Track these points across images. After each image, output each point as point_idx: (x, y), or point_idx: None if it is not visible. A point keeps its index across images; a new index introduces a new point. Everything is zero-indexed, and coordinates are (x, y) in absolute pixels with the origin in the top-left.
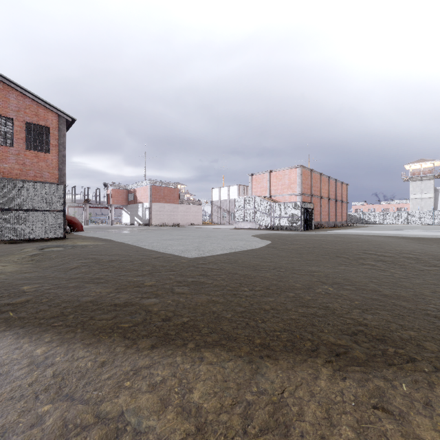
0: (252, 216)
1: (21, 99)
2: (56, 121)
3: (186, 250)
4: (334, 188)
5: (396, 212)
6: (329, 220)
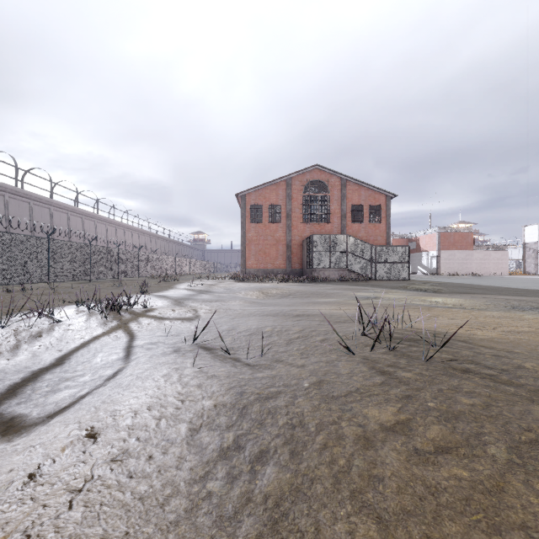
0: None
1: (366, 191)
2: (384, 200)
3: (527, 286)
4: None
5: None
6: None
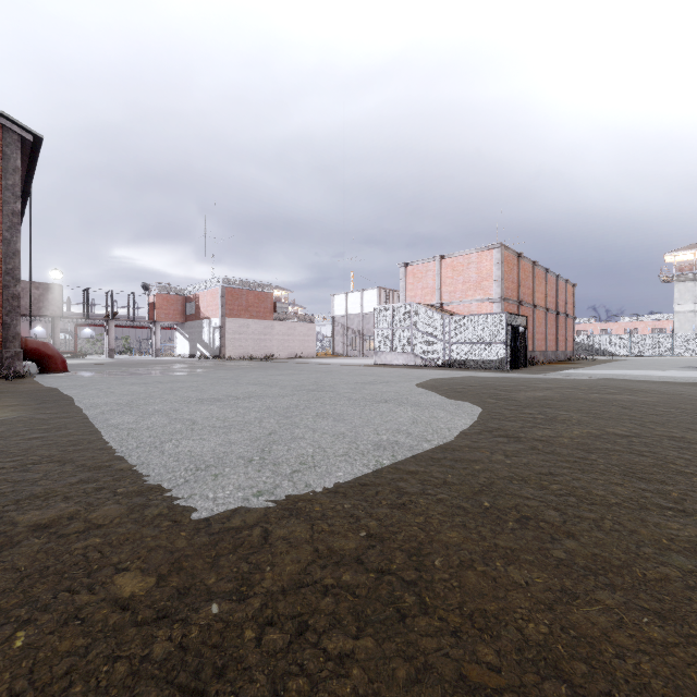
0: (408, 342)
1: None
2: None
3: (214, 463)
4: (554, 290)
5: (652, 334)
6: (547, 349)
